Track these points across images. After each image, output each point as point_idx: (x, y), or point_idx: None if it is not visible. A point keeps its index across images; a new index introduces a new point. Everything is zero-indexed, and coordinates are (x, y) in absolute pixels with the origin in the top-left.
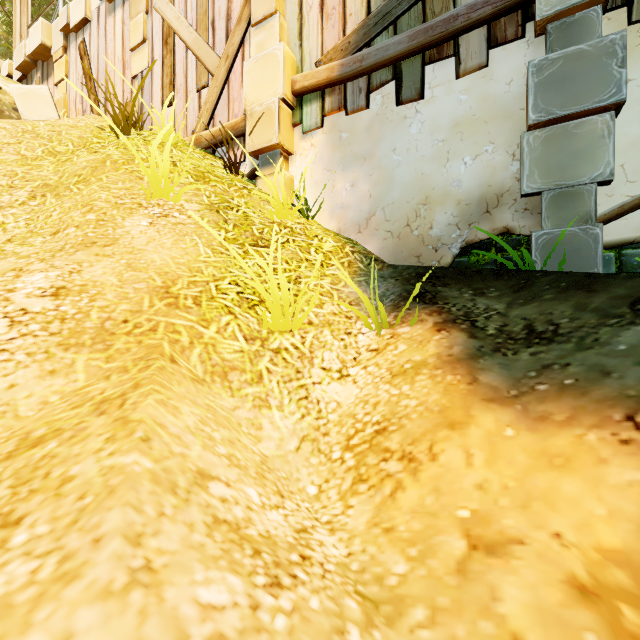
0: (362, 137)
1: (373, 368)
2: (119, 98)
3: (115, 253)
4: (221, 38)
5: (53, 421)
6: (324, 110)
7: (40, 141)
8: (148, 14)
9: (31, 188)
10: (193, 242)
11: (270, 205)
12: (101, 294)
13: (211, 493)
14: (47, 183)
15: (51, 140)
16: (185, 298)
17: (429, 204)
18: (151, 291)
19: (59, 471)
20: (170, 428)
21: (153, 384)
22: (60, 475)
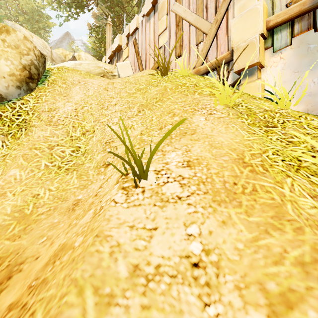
0: None
1: None
2: (152, 60)
3: (199, 138)
4: (211, 12)
5: (271, 275)
6: (293, 33)
7: (132, 85)
8: (167, 15)
9: (137, 107)
10: (234, 128)
11: (256, 100)
12: (209, 164)
13: None
14: (142, 104)
15: (136, 84)
16: (256, 166)
17: None
18: (234, 162)
19: None
20: None
21: None
22: None
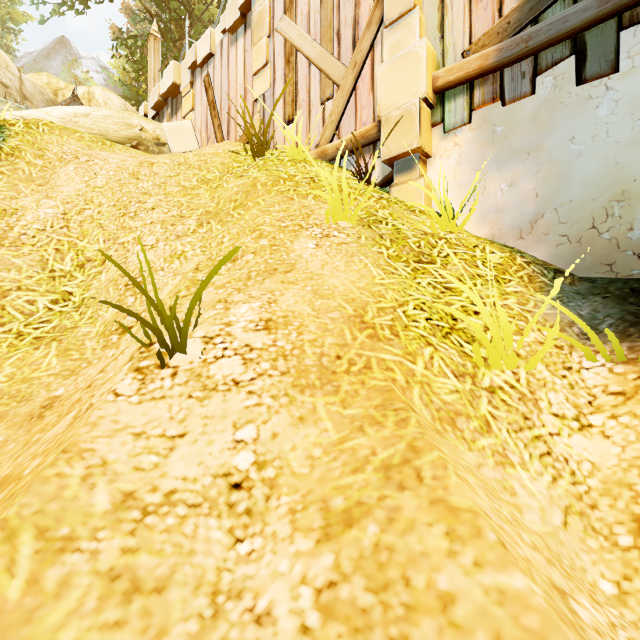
0: (524, 128)
1: (629, 419)
2: (241, 122)
3: (298, 279)
4: (347, 46)
5: (343, 488)
6: (473, 104)
7: (193, 171)
8: (270, 37)
9: (197, 216)
10: (362, 263)
11: (413, 214)
12: (304, 326)
13: (585, 622)
14: (208, 210)
15: (201, 169)
16: (381, 328)
17: (627, 200)
18: (347, 321)
19: (420, 578)
20: (491, 516)
21: (435, 449)
22: (427, 586)
